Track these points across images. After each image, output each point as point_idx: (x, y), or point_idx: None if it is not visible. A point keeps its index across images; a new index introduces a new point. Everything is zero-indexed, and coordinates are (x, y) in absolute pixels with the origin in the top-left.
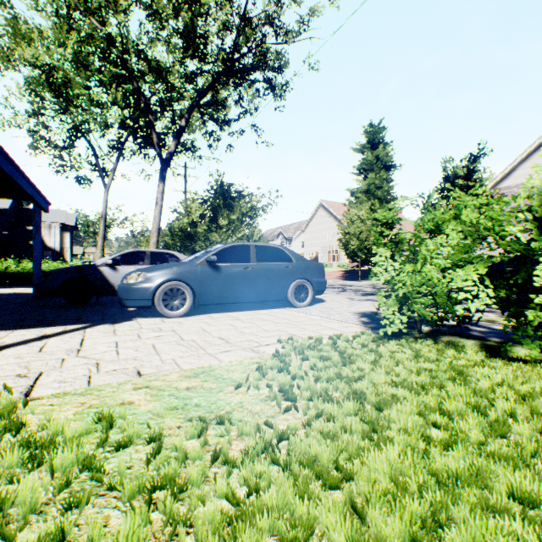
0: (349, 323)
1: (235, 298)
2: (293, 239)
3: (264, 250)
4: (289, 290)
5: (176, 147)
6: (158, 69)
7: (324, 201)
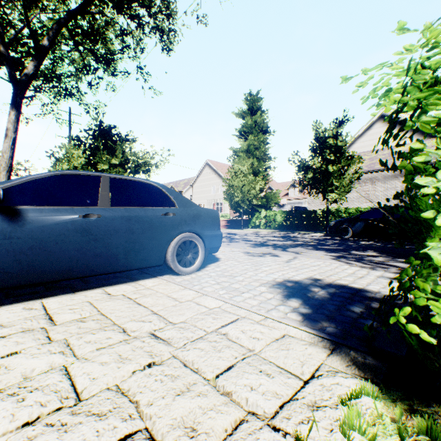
0: (280, 324)
1: (61, 272)
2: (183, 192)
3: (127, 186)
4: (169, 249)
5: (36, 69)
6: None
7: (210, 160)
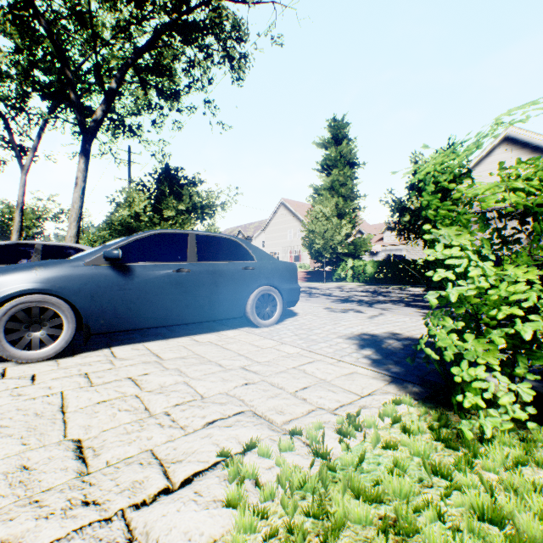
0: (350, 365)
1: (159, 319)
2: (253, 238)
3: (211, 242)
4: (248, 302)
5: (104, 114)
6: (79, 10)
7: (285, 199)
